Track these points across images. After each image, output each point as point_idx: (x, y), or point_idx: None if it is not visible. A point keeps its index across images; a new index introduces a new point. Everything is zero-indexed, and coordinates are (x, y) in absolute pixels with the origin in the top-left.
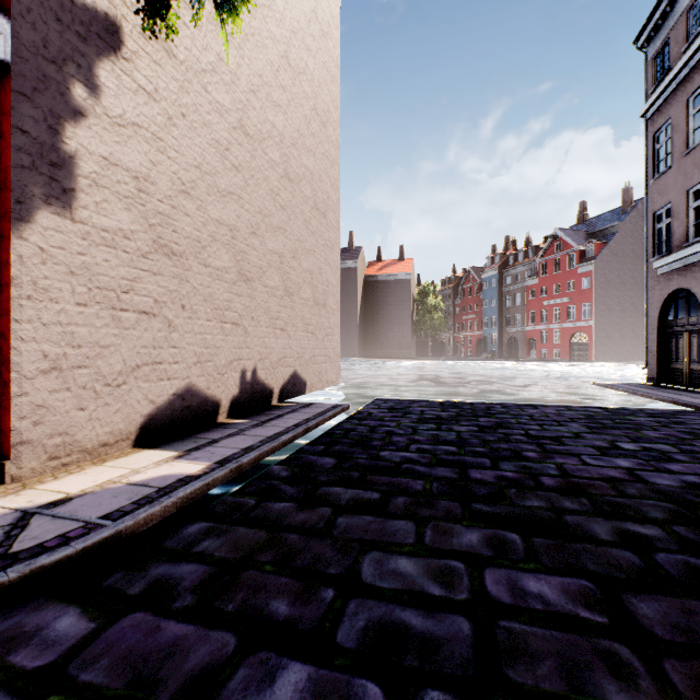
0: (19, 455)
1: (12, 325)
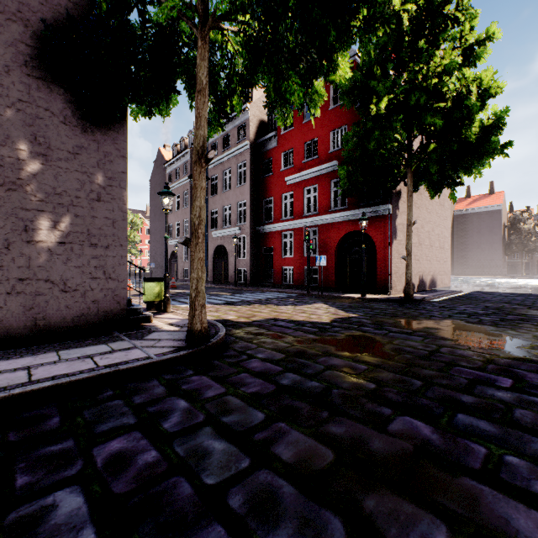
0: (392, 290)
1: (391, 264)
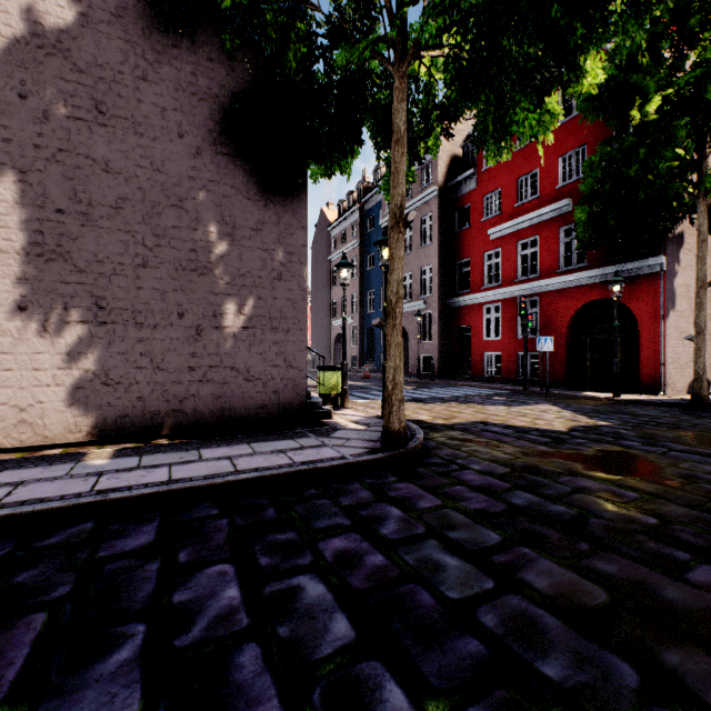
0: (666, 388)
1: (665, 348)
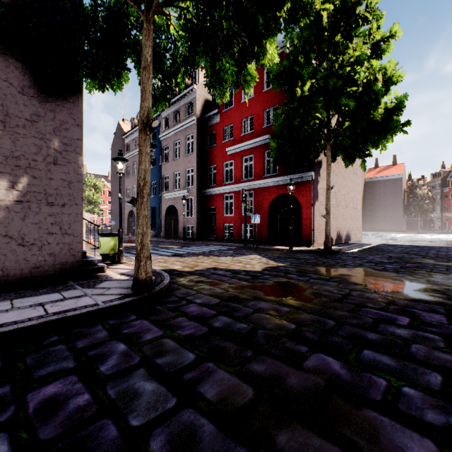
0: (314, 243)
1: (314, 221)
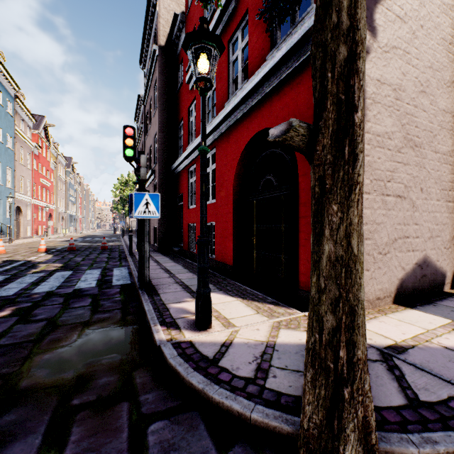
0: None
1: None
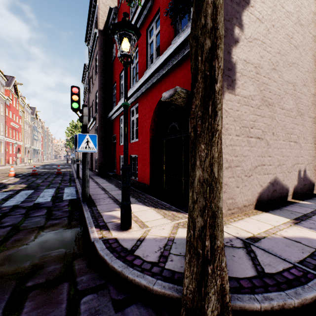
0: None
1: None
